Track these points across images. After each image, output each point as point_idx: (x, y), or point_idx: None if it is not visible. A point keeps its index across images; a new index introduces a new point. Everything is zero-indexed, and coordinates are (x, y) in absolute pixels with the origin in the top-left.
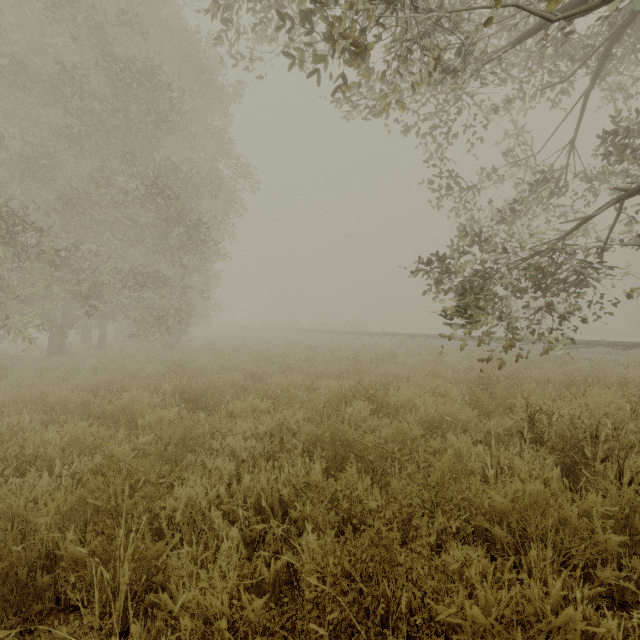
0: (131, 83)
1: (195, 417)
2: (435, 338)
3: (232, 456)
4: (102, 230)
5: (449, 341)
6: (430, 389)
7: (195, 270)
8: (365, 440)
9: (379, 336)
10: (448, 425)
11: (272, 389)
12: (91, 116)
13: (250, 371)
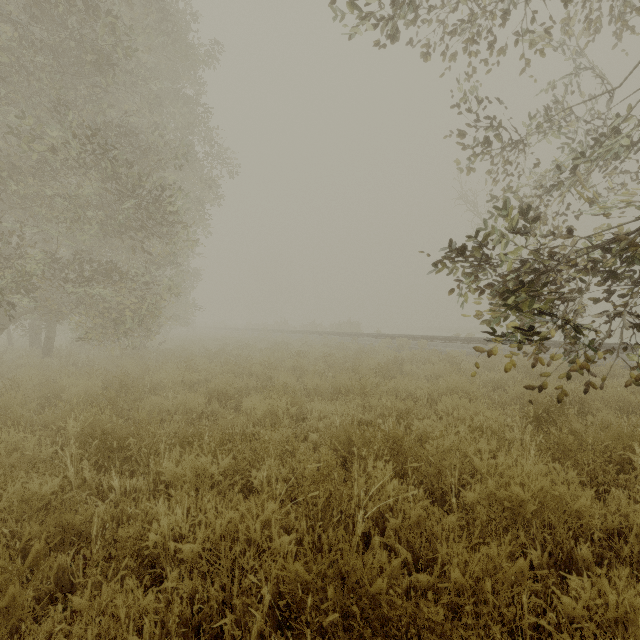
0: (56, 1)
1: (109, 479)
2: (438, 340)
3: (113, 632)
4: (34, 206)
5: (455, 344)
6: (476, 424)
7: (165, 262)
8: (423, 618)
9: (375, 338)
10: (550, 518)
11: (241, 422)
12: (6, 50)
13: (217, 389)
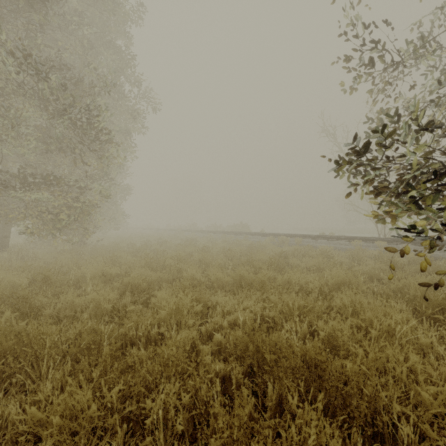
0: None
1: None
2: (309, 238)
3: None
4: None
5: (323, 241)
6: (385, 328)
7: (99, 177)
8: None
9: (261, 236)
10: None
11: (146, 323)
12: None
13: (131, 283)
